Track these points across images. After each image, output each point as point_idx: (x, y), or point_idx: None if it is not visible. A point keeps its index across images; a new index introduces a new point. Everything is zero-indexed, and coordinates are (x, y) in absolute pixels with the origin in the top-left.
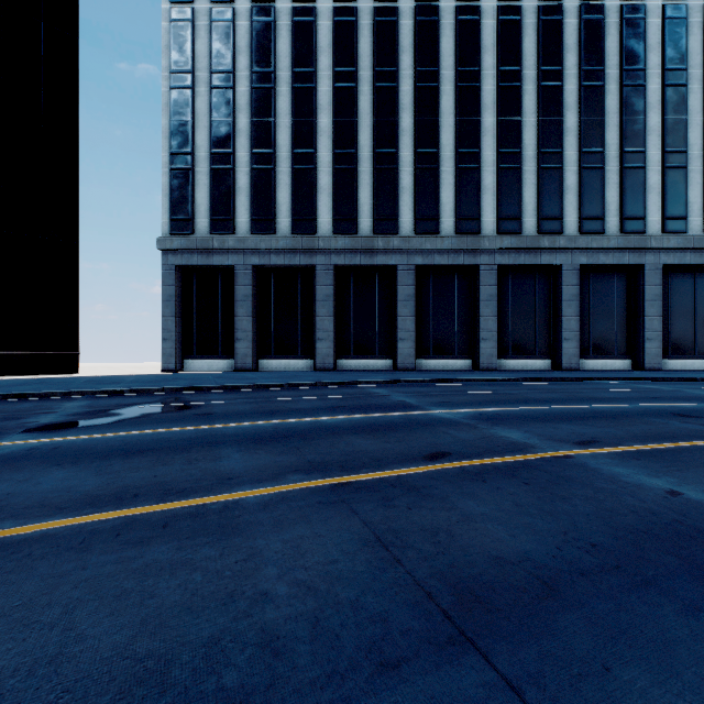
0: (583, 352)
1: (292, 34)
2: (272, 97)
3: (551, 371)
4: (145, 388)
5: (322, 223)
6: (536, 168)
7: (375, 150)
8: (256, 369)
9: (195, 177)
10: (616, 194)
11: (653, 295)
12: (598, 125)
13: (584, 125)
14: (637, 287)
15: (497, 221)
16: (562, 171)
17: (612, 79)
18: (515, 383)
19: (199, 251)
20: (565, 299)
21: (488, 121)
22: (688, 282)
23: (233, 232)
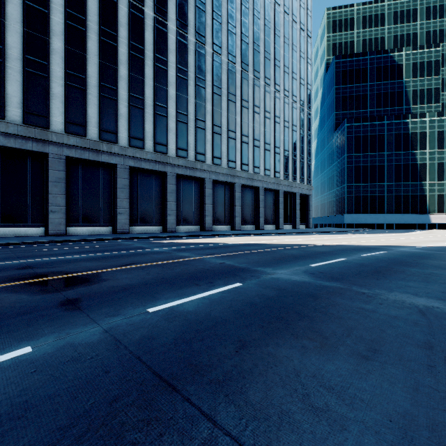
0: (134, 222)
1: None
2: None
3: (107, 234)
4: None
5: None
6: (98, 94)
7: None
8: None
9: None
10: (152, 127)
11: (172, 190)
12: (141, 82)
13: (132, 78)
14: (165, 185)
15: (65, 123)
16: (117, 102)
17: (149, 58)
18: (28, 245)
19: None
20: (120, 187)
21: (57, 45)
22: (190, 185)
23: None
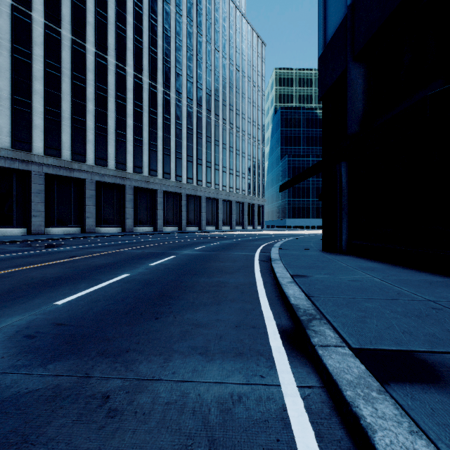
0: (164, 224)
1: (12, 21)
2: None
3: (154, 231)
4: None
5: (37, 147)
6: (148, 148)
7: (73, 115)
8: None
9: None
10: (174, 166)
11: (184, 204)
12: (169, 139)
13: (165, 137)
14: (180, 201)
15: (134, 167)
16: (157, 152)
17: (173, 123)
18: (150, 235)
19: None
20: (158, 203)
21: (130, 122)
22: (193, 200)
23: None
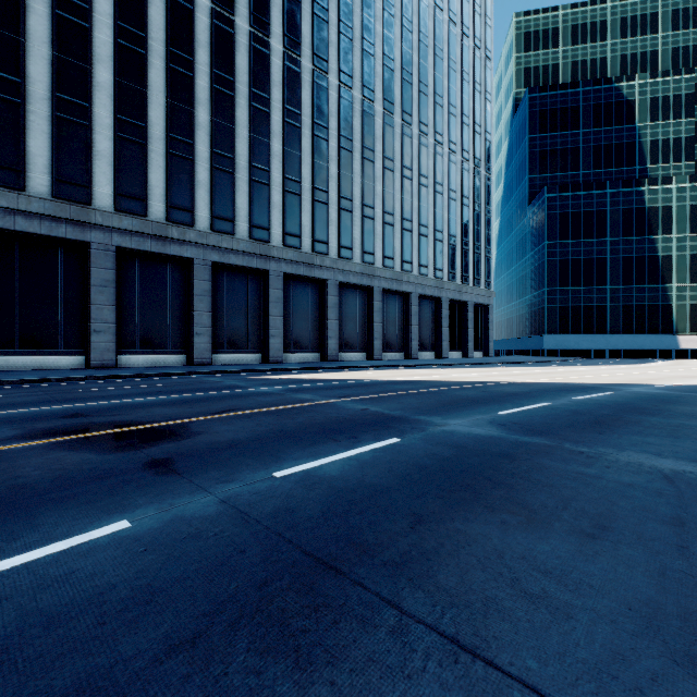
0: (219, 347)
1: None
2: None
3: (179, 366)
4: None
5: None
6: (165, 152)
7: None
8: None
9: None
10: (246, 202)
11: (277, 298)
12: (230, 132)
13: (216, 127)
14: (266, 290)
15: (115, 196)
16: (194, 163)
17: (242, 95)
18: (65, 383)
19: None
20: (198, 294)
21: (104, 76)
22: (305, 290)
23: None
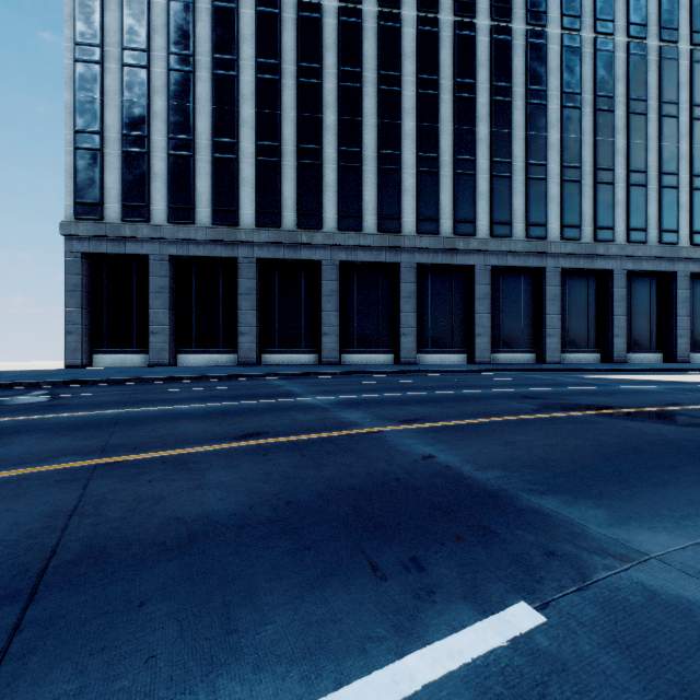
0: (495, 347)
1: (212, 19)
2: (191, 81)
3: (465, 364)
4: (15, 382)
5: (245, 215)
6: (452, 174)
7: (299, 144)
8: (175, 364)
9: (104, 159)
10: (522, 202)
11: (553, 295)
12: (507, 138)
13: (495, 137)
14: (540, 288)
15: (417, 222)
16: (475, 177)
17: (518, 96)
18: (420, 374)
19: (109, 238)
20: (478, 297)
21: (409, 125)
22: (582, 284)
23: (148, 220)
